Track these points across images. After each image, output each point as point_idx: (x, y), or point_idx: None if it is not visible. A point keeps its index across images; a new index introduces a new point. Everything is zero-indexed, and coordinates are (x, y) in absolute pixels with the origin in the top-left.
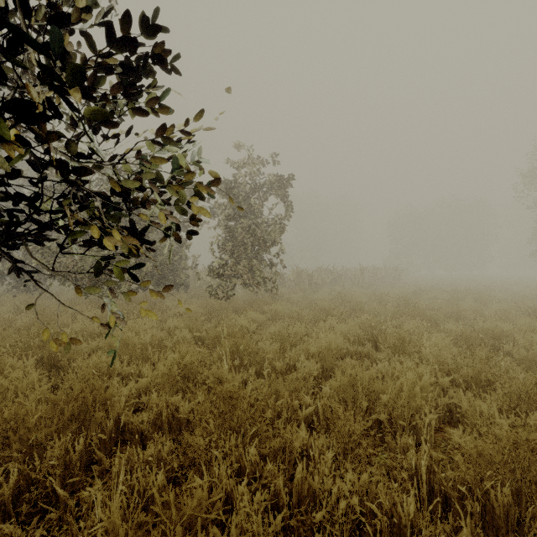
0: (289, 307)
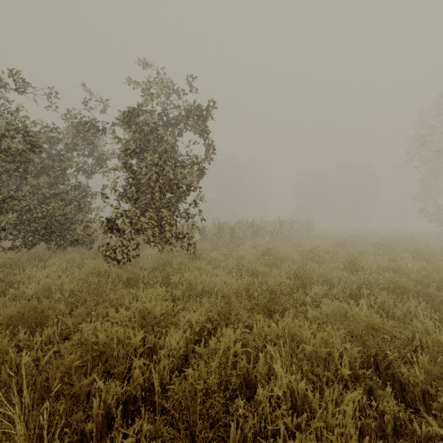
0: (210, 271)
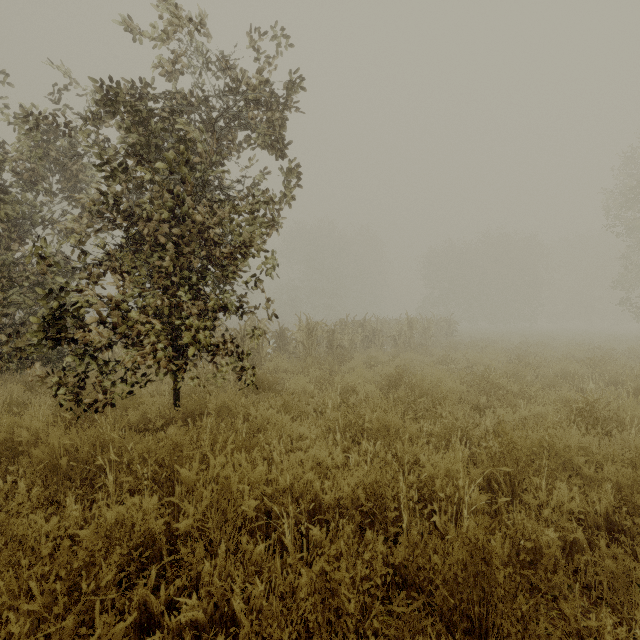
0: (287, 430)
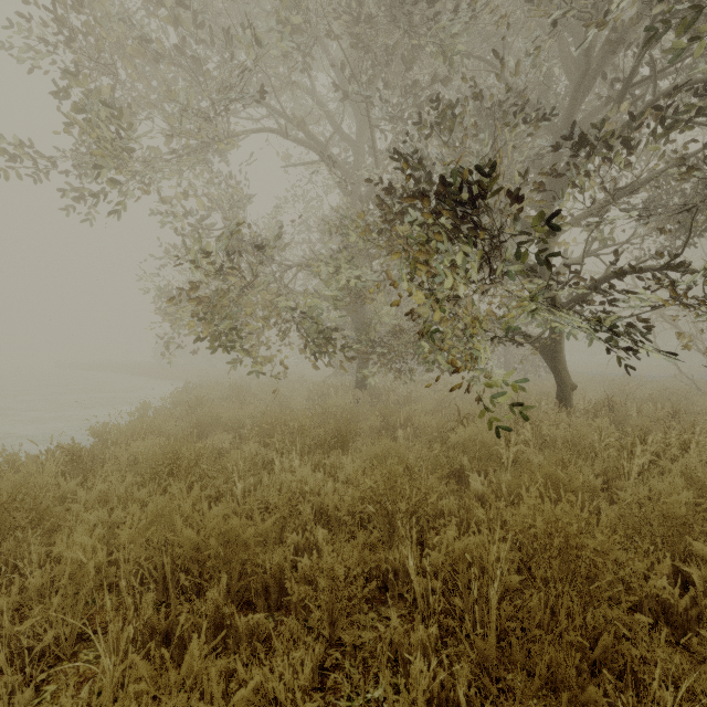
0: None
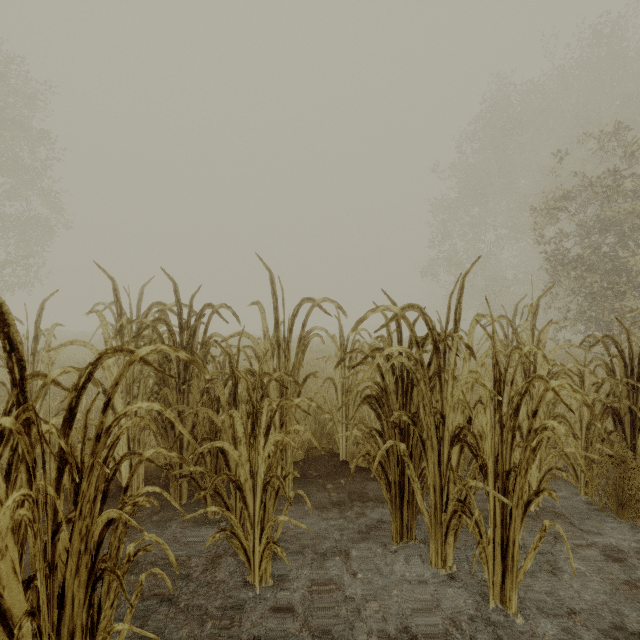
0: None
